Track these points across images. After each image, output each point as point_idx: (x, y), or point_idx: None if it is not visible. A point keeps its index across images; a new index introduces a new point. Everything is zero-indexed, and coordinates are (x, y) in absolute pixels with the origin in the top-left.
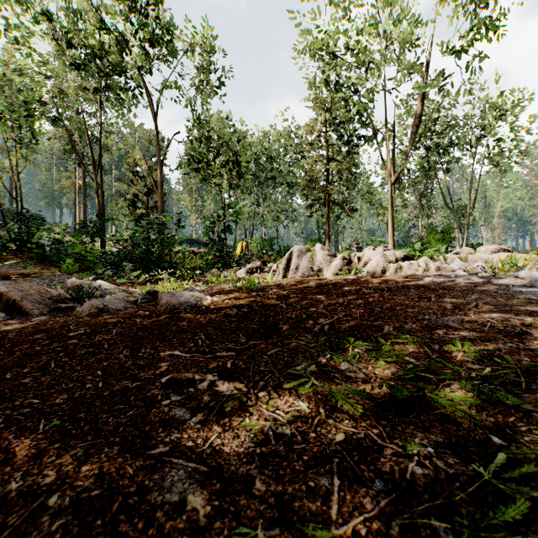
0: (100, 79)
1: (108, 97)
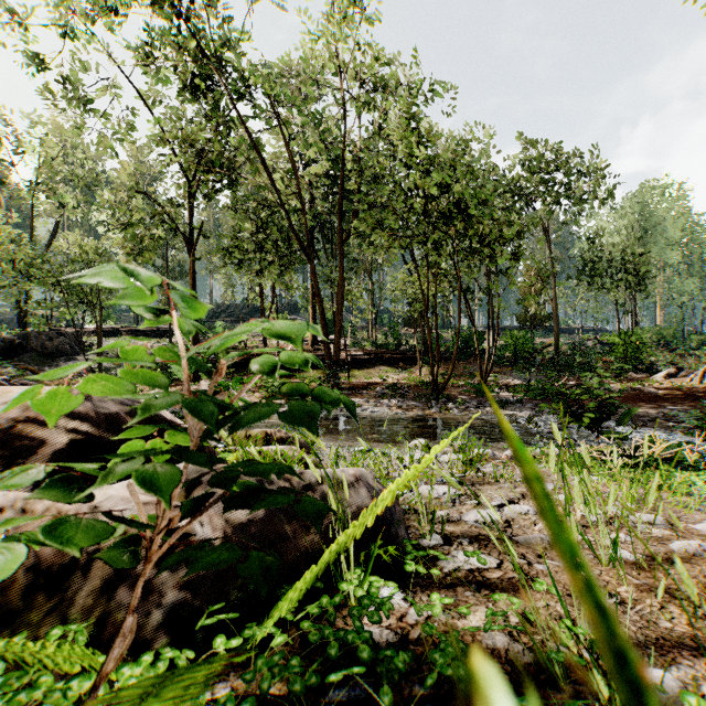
0: None
1: None
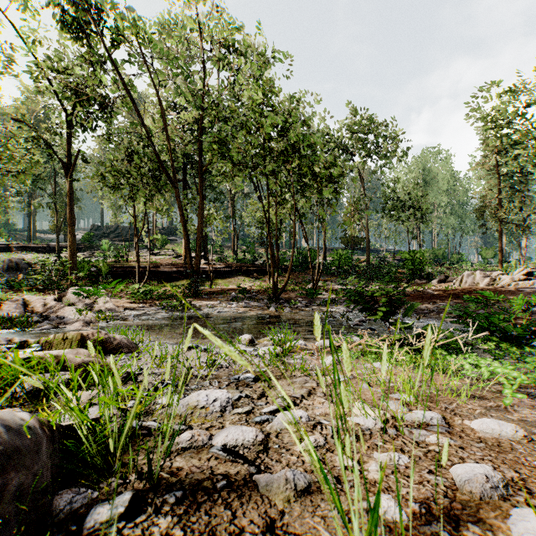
0: None
1: None
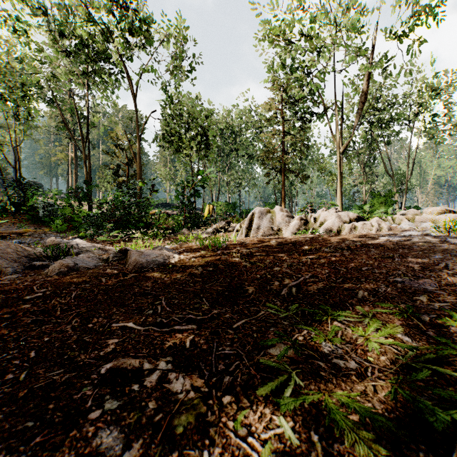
0: (86, 64)
1: (94, 81)
